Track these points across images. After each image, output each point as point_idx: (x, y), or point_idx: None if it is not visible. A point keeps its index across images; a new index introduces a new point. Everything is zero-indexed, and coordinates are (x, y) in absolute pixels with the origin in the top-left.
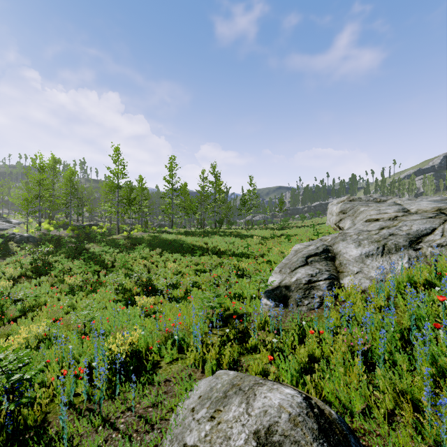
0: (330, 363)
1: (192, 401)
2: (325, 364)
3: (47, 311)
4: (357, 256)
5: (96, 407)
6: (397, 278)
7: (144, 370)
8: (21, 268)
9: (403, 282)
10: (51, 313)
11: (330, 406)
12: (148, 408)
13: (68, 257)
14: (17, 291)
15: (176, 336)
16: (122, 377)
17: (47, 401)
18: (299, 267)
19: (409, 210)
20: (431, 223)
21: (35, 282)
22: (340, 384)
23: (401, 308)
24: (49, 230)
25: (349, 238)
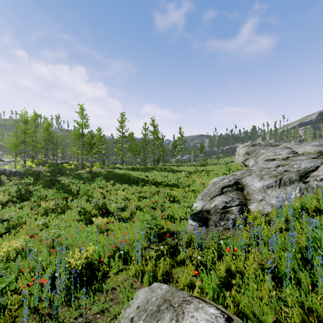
0: (245, 279)
1: (132, 310)
2: (240, 279)
3: (26, 229)
4: (261, 187)
5: (54, 313)
6: (293, 205)
7: (96, 279)
8: (9, 195)
9: (297, 209)
10: (28, 231)
11: (246, 317)
12: (96, 314)
13: (44, 187)
14: (5, 213)
15: (121, 252)
16: (78, 285)
17: (16, 307)
18: (217, 195)
19: (297, 152)
20: (315, 162)
21: (19, 206)
22: (254, 298)
23: (297, 230)
24: (32, 167)
25: (254, 173)
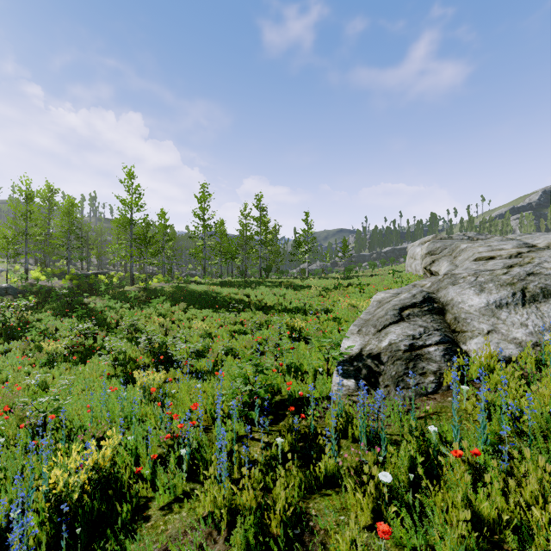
0: None
1: None
2: None
3: (3, 394)
4: (483, 307)
5: None
6: None
7: (116, 523)
8: None
9: None
10: (4, 398)
11: None
12: None
13: (57, 314)
14: None
15: (183, 451)
16: (64, 545)
17: None
18: (391, 324)
19: (535, 245)
20: None
21: (0, 349)
22: None
23: None
24: (37, 279)
25: (462, 281)
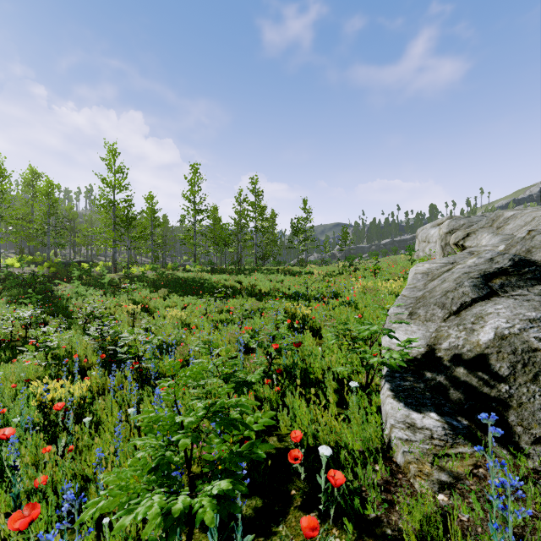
0: None
1: None
2: None
3: None
4: None
5: None
6: None
7: None
8: None
9: None
10: None
11: None
12: None
13: (15, 302)
14: None
15: None
16: None
17: None
18: (476, 301)
19: None
20: None
21: None
22: None
23: None
24: (6, 265)
25: None
